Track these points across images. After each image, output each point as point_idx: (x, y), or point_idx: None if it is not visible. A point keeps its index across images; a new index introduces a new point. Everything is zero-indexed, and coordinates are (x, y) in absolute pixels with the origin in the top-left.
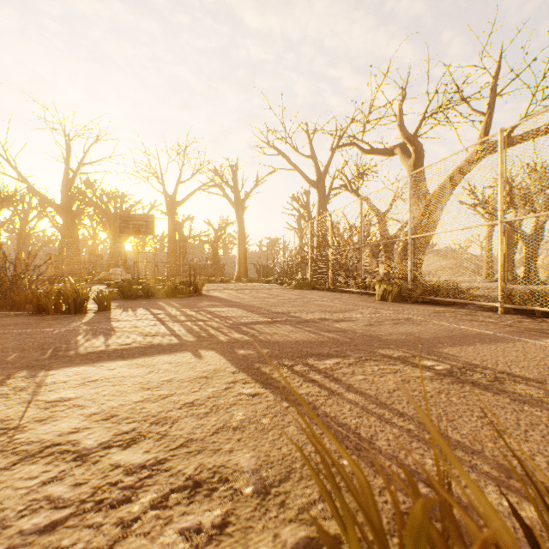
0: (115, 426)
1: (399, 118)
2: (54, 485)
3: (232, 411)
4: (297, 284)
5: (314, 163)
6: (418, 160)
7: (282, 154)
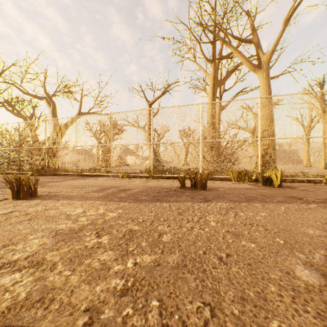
0: None
1: (43, 86)
2: None
3: None
4: None
5: None
6: (54, 109)
7: None
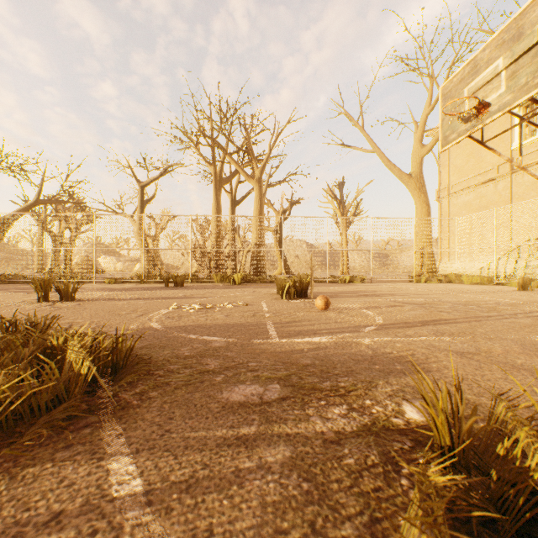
0: None
1: None
2: None
3: None
4: None
5: None
6: None
7: None
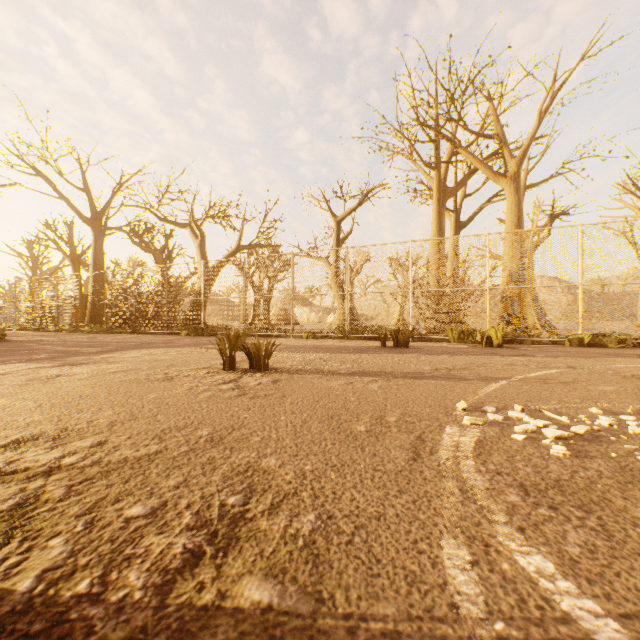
0: (172, 351)
1: (191, 212)
2: (180, 352)
3: (191, 349)
4: (94, 329)
5: (89, 198)
6: (203, 242)
7: (44, 177)
